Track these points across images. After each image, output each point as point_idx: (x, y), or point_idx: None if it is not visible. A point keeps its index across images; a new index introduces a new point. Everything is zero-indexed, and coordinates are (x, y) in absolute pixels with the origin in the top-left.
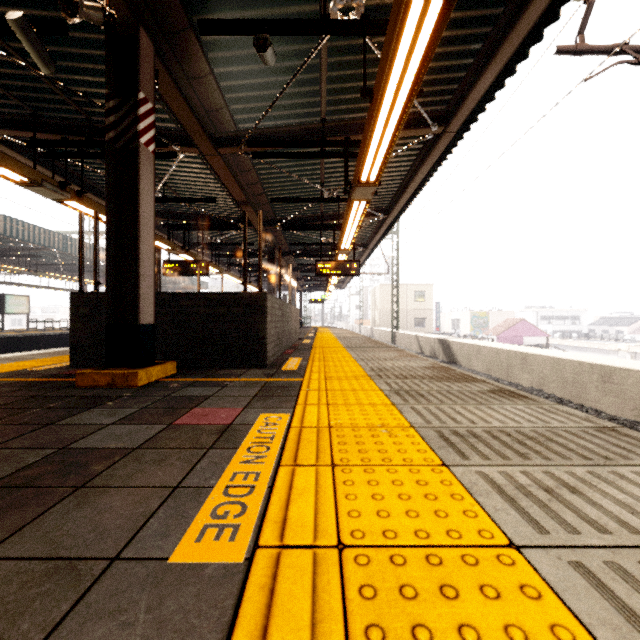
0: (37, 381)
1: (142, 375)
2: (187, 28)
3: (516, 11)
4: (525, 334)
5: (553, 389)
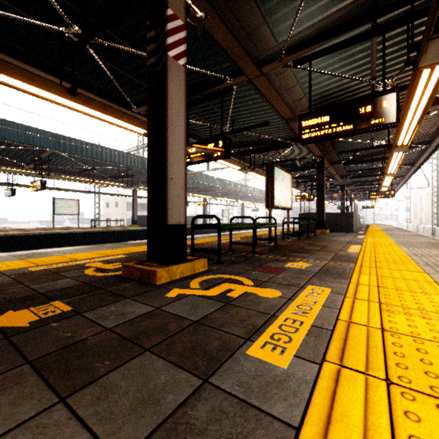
0: None
1: (326, 231)
2: (332, 150)
3: None
4: None
5: None
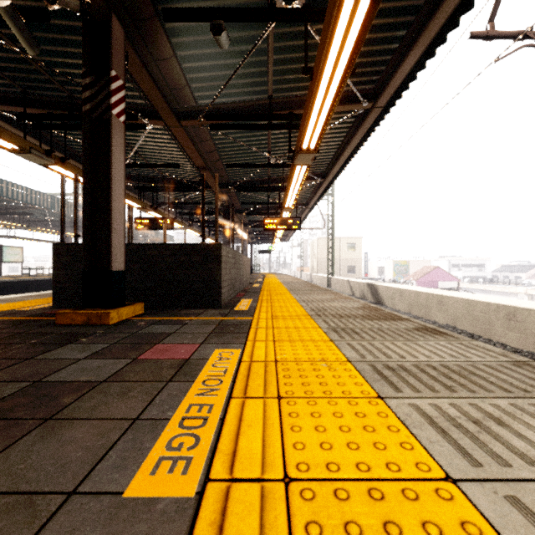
0: (23, 320)
1: (113, 315)
2: (153, 16)
3: (436, 2)
4: (439, 279)
5: (465, 326)
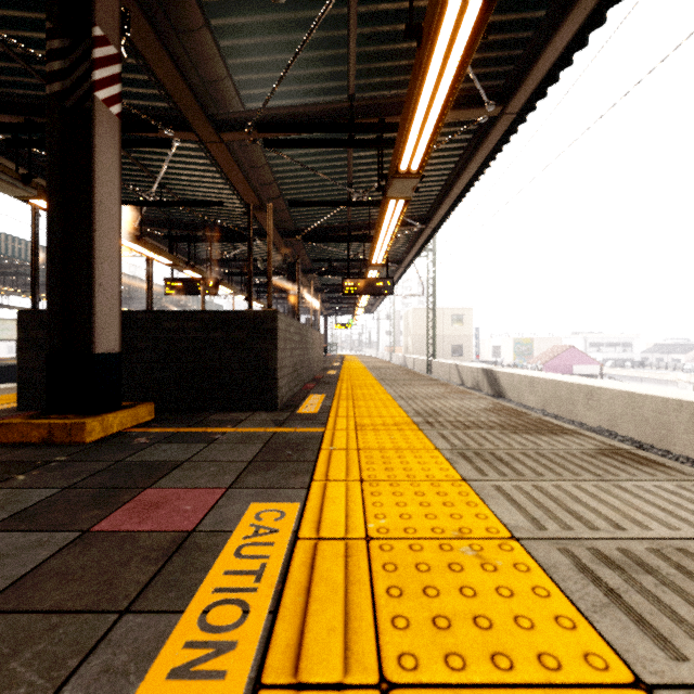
0: None
1: (94, 426)
2: None
3: None
4: (574, 363)
5: (628, 430)
